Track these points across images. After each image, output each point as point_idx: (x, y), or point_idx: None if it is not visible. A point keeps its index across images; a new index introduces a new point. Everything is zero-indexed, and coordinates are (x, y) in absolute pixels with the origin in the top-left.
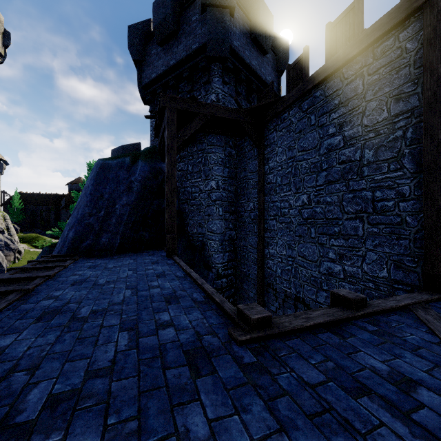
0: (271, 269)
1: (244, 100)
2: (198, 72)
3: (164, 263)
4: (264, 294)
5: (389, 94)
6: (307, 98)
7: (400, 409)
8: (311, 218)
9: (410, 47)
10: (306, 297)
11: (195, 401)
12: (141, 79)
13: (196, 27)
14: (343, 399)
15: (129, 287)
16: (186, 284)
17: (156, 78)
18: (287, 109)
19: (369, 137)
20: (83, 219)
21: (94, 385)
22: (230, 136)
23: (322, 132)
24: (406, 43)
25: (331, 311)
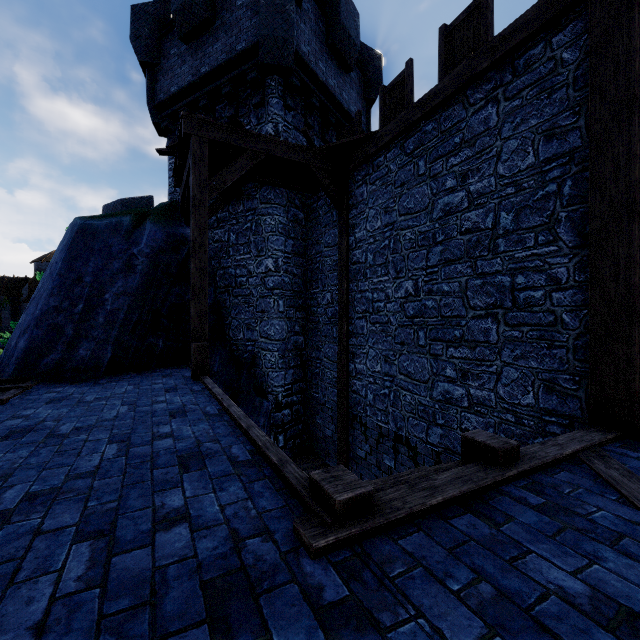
0: (358, 394)
1: (317, 138)
2: (245, 88)
3: (186, 390)
4: (348, 432)
5: (537, 129)
6: (413, 135)
7: None
8: (419, 316)
9: (568, 57)
10: (412, 436)
11: None
12: (153, 94)
13: (243, 16)
14: None
15: (116, 439)
16: (221, 429)
17: (178, 94)
18: (383, 151)
19: (507, 193)
20: (45, 317)
21: None
22: (296, 189)
23: (436, 186)
24: (563, 51)
25: (467, 472)
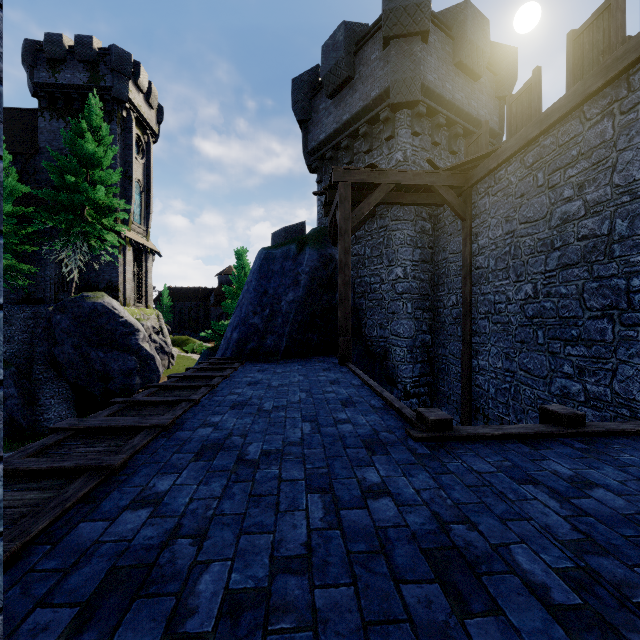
0: (480, 388)
1: (444, 152)
2: (378, 125)
3: (337, 371)
4: (472, 422)
5: None
6: (532, 149)
7: (561, 495)
8: (537, 317)
9: None
10: None
11: (370, 466)
12: (307, 143)
13: (376, 67)
14: (506, 483)
15: (303, 391)
16: (363, 392)
17: (325, 140)
18: (504, 165)
19: (622, 202)
20: (247, 318)
21: (291, 449)
22: (422, 205)
23: (554, 196)
24: None
25: (532, 426)
